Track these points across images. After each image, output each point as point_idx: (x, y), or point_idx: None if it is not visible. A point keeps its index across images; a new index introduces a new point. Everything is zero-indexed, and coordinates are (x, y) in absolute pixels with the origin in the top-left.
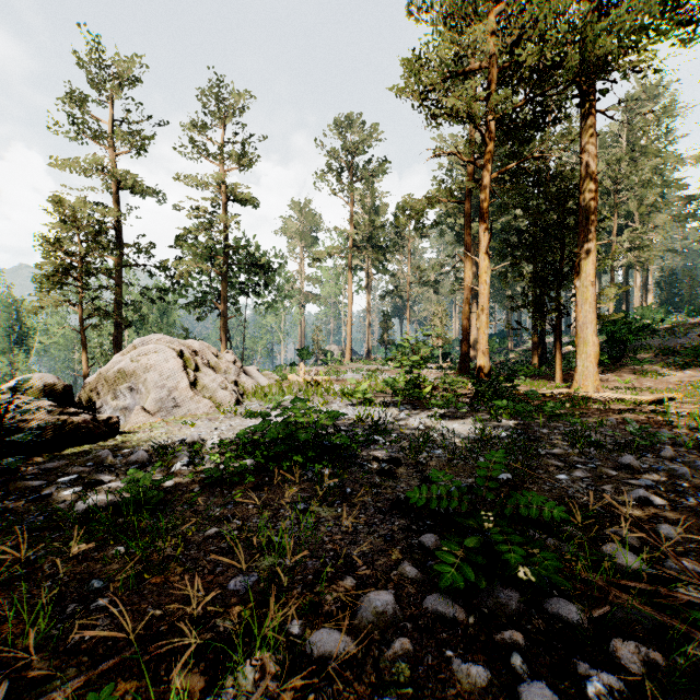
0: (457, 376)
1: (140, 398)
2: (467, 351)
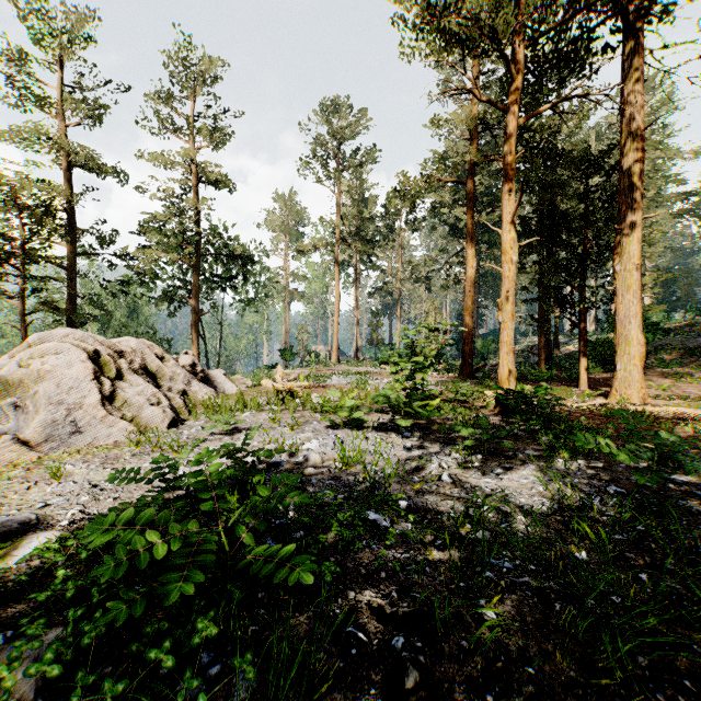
0: (460, 381)
1: (25, 420)
2: (470, 352)
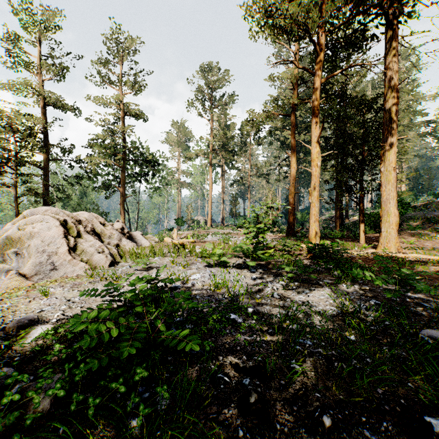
0: (287, 238)
1: (23, 262)
2: (293, 220)
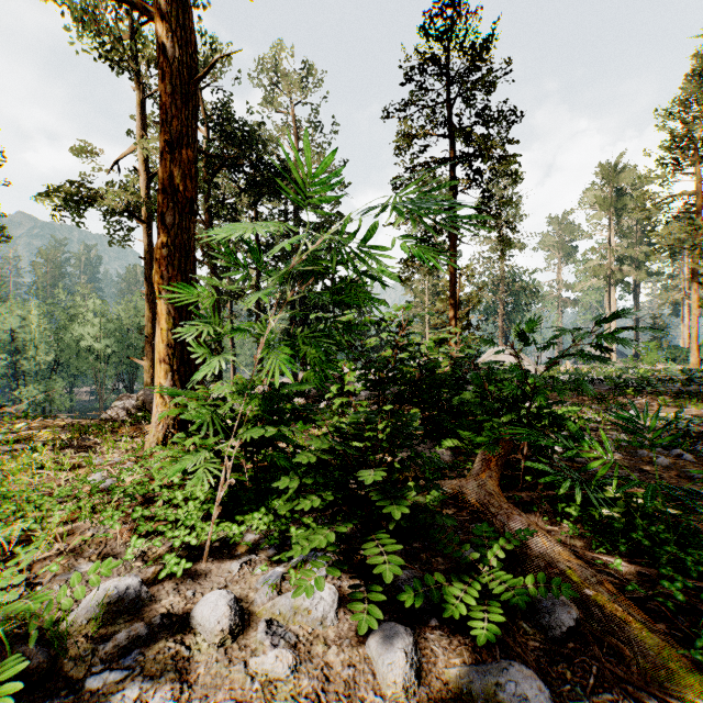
0: None
1: None
2: None
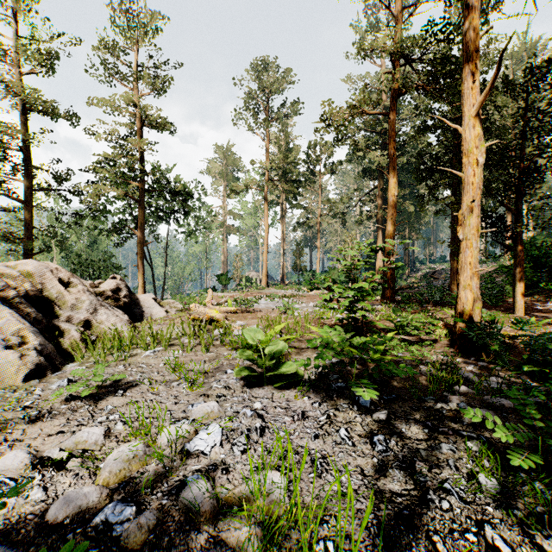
0: (384, 305)
1: None
2: (392, 276)
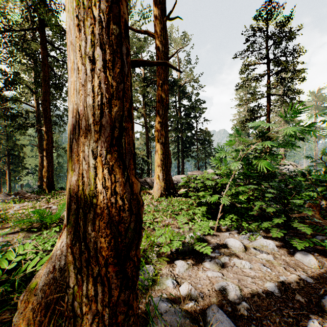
0: None
1: None
2: None
